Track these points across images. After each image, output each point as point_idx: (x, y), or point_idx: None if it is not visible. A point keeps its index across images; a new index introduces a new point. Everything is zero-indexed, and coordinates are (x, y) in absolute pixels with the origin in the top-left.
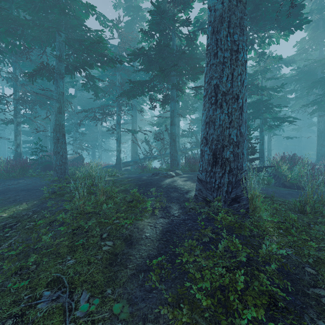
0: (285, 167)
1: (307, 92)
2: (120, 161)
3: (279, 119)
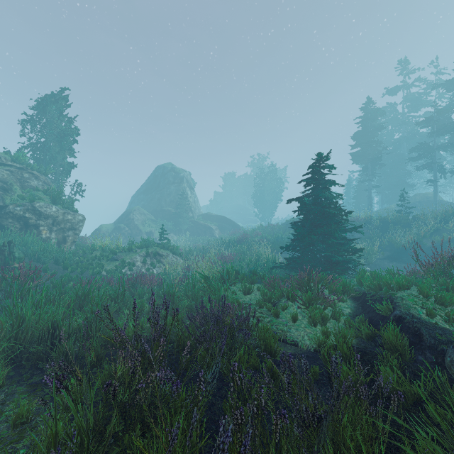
0: None
1: None
2: None
3: None
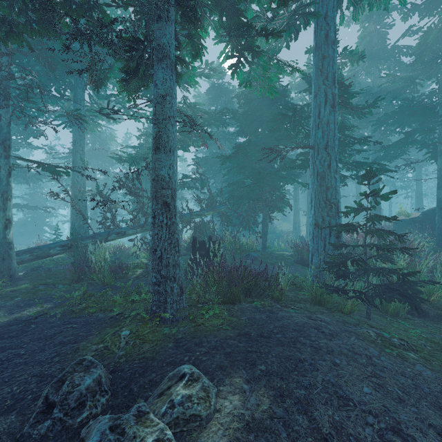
0: (402, 263)
1: (374, 130)
2: (8, 250)
3: (361, 165)
